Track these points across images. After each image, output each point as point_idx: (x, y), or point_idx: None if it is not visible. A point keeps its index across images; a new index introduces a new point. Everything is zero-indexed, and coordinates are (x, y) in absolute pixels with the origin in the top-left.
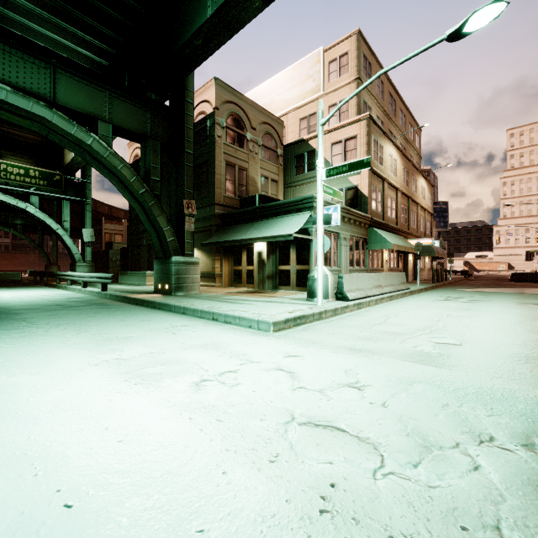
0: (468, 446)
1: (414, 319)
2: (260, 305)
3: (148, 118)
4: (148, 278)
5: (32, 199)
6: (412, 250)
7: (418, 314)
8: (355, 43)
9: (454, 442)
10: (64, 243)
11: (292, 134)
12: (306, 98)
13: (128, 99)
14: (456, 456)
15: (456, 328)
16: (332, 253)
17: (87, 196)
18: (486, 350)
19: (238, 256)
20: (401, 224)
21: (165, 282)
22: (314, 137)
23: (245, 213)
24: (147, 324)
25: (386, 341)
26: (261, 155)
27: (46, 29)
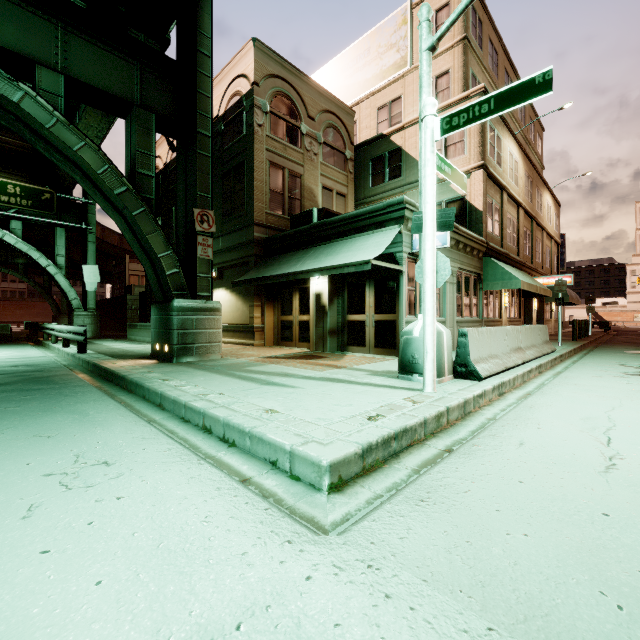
0: None
1: None
2: (309, 390)
3: (135, 77)
4: None
5: (12, 225)
6: (544, 292)
7: None
8: None
9: None
10: (58, 285)
11: (366, 131)
12: (386, 78)
13: (99, 41)
14: None
15: None
16: None
17: (89, 222)
18: None
19: (287, 301)
20: (523, 256)
21: (164, 340)
22: (399, 130)
23: (297, 236)
24: (20, 456)
25: None
26: (321, 156)
27: None
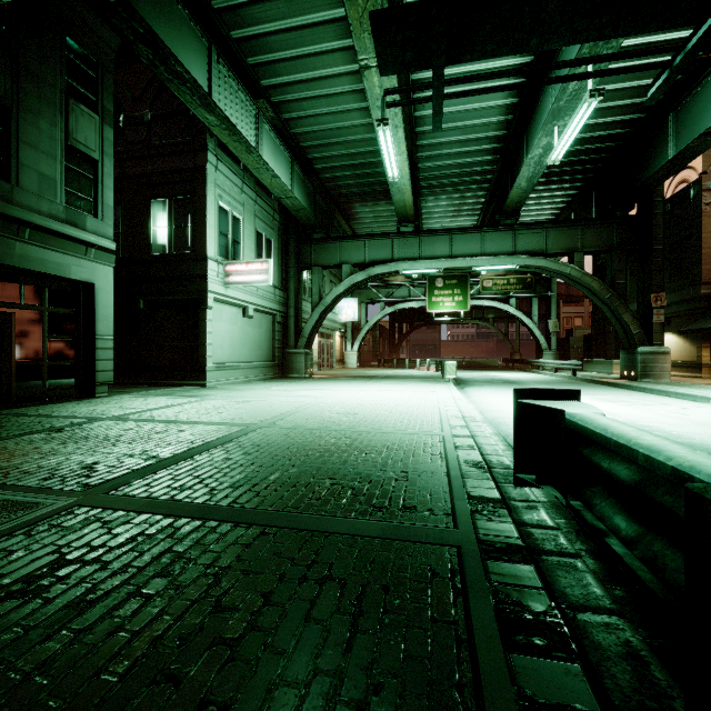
0: None
1: None
2: None
3: (613, 232)
4: (614, 367)
5: (511, 302)
6: None
7: None
8: None
9: None
10: (533, 334)
11: None
12: None
13: (596, 225)
14: None
15: None
16: None
17: (551, 290)
18: None
19: None
20: None
21: (630, 369)
22: None
23: None
24: (612, 392)
25: None
26: None
27: (535, 194)
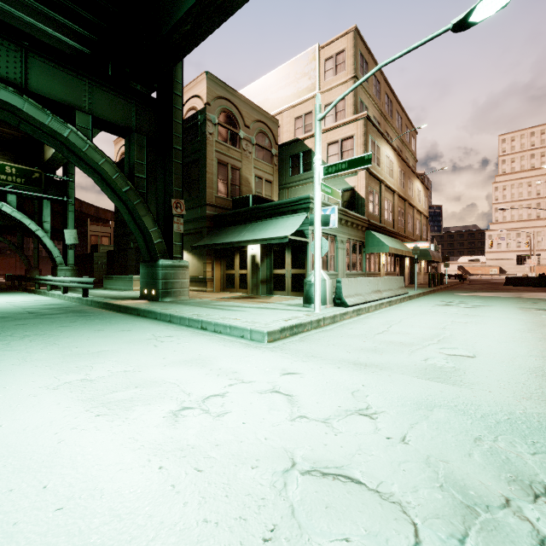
0: (522, 504)
1: (419, 326)
2: (253, 312)
3: (133, 111)
4: (135, 283)
5: (8, 198)
6: (409, 254)
7: (421, 321)
8: (351, 40)
9: (502, 498)
10: (44, 245)
11: (287, 134)
12: (301, 97)
13: (110, 89)
14: (510, 522)
15: (465, 336)
16: (329, 256)
17: (69, 195)
18: (504, 364)
19: (230, 260)
20: (398, 228)
21: (151, 287)
22: (310, 137)
23: (238, 215)
24: (126, 335)
25: (393, 353)
26: (254, 154)
27: (19, 10)
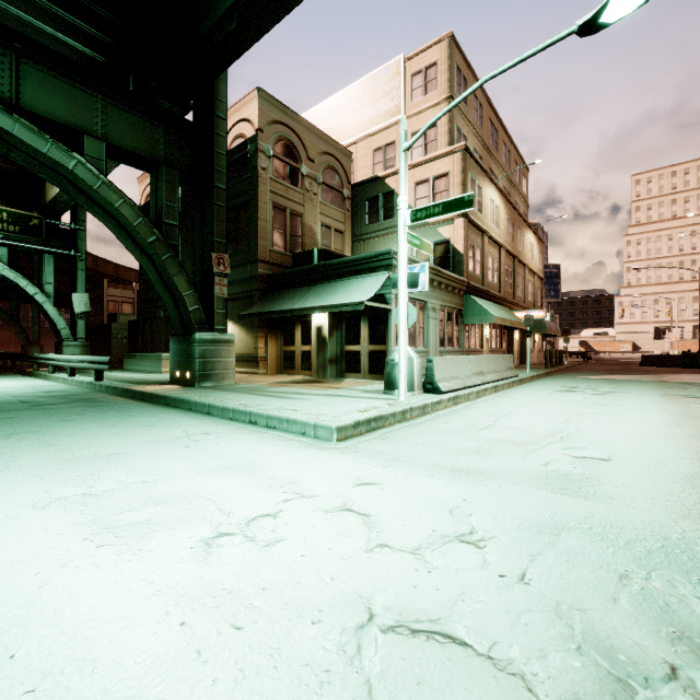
0: (694, 675)
1: (534, 419)
2: (318, 401)
3: (161, 137)
4: (164, 363)
5: None
6: (519, 326)
7: (537, 412)
8: (446, 50)
9: (666, 665)
10: (45, 313)
11: (362, 170)
12: (381, 122)
13: (131, 108)
14: None
15: (595, 432)
16: (417, 328)
17: (78, 248)
18: (649, 469)
19: (289, 333)
20: (505, 292)
21: (185, 368)
22: (393, 174)
23: (300, 274)
24: (149, 432)
25: (502, 456)
26: (321, 196)
27: (9, 2)
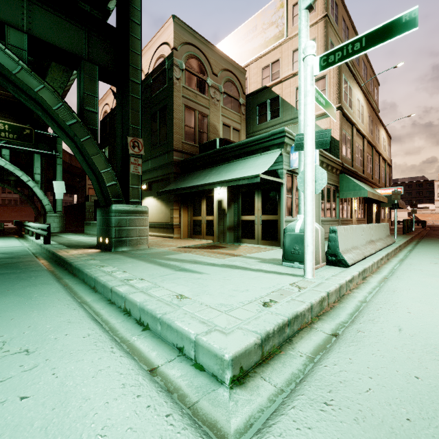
0: None
1: None
2: (213, 276)
3: (84, 38)
4: None
5: (3, 152)
6: (383, 200)
7: None
8: None
9: None
10: (35, 194)
11: (254, 85)
12: (268, 46)
13: (55, 11)
14: None
15: None
16: None
17: (57, 150)
18: None
19: (197, 206)
20: (366, 174)
21: (105, 234)
22: (278, 83)
23: (204, 158)
24: None
25: None
26: (222, 102)
27: None
